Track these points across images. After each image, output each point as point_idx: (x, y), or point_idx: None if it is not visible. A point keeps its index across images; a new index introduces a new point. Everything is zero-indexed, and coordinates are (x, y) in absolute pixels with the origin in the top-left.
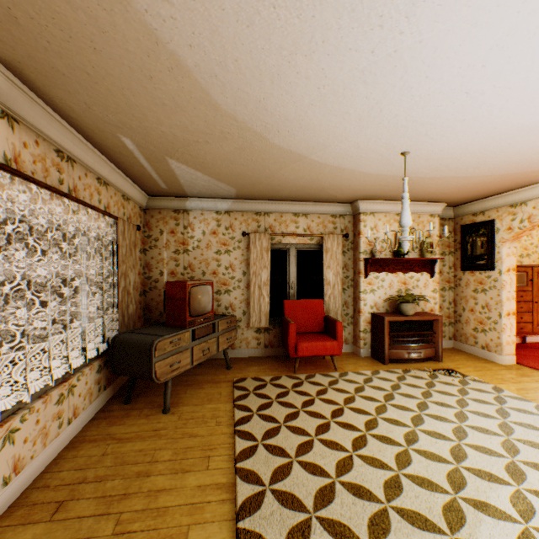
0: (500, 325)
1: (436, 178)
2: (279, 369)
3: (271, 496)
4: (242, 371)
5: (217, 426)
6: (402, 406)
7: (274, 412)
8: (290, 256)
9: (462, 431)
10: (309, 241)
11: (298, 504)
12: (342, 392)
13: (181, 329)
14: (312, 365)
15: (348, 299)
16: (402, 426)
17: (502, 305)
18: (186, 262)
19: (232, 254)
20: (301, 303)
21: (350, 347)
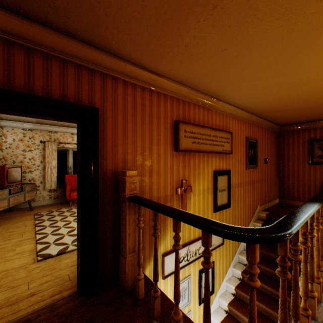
0: None
1: None
2: (62, 207)
3: (51, 235)
4: (40, 210)
5: (26, 227)
6: None
7: (56, 219)
8: (70, 154)
9: None
10: None
11: (61, 234)
12: None
13: (2, 189)
14: None
15: None
16: None
17: None
18: (1, 155)
19: (34, 152)
20: (75, 176)
21: None
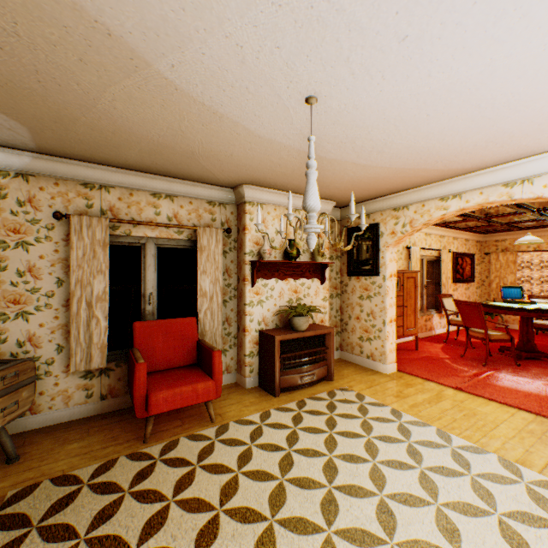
0: (385, 333)
1: (336, 162)
2: (119, 439)
3: None
4: (39, 463)
5: None
6: (305, 478)
7: None
8: (148, 255)
9: (387, 509)
10: (177, 235)
11: None
12: (219, 469)
13: None
14: (177, 419)
15: (231, 314)
16: (312, 530)
17: (386, 312)
18: None
19: (33, 249)
20: (164, 325)
21: (234, 376)
